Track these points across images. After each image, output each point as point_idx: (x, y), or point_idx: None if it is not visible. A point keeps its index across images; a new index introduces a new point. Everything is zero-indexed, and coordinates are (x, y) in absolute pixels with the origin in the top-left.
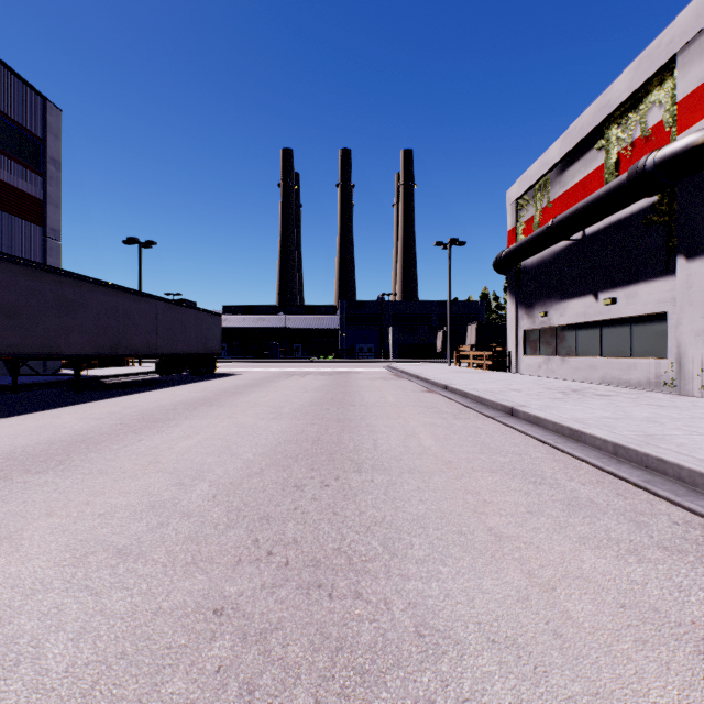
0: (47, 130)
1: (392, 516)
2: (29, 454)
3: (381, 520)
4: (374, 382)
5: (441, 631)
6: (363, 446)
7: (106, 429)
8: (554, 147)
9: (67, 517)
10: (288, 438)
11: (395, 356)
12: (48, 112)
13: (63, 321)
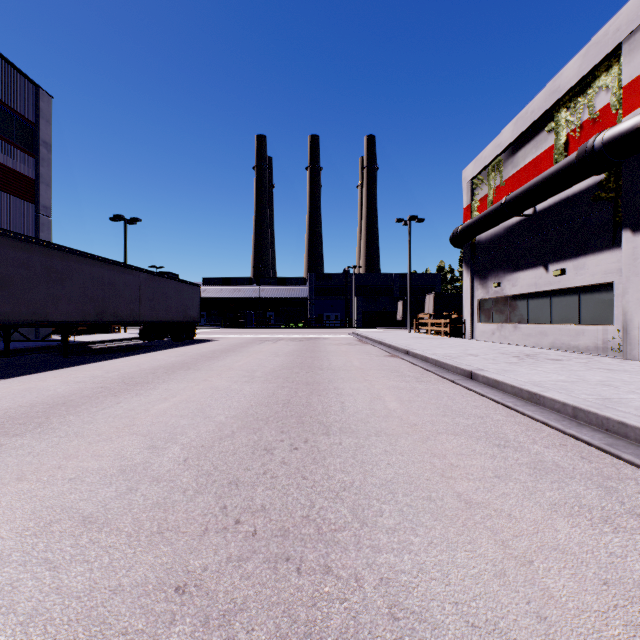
0: (39, 115)
1: (360, 481)
2: (10, 417)
3: (349, 485)
4: (340, 347)
5: (417, 613)
6: (331, 408)
7: (87, 392)
8: (507, 131)
9: (37, 482)
10: (260, 400)
11: (359, 324)
12: (40, 99)
13: (51, 291)
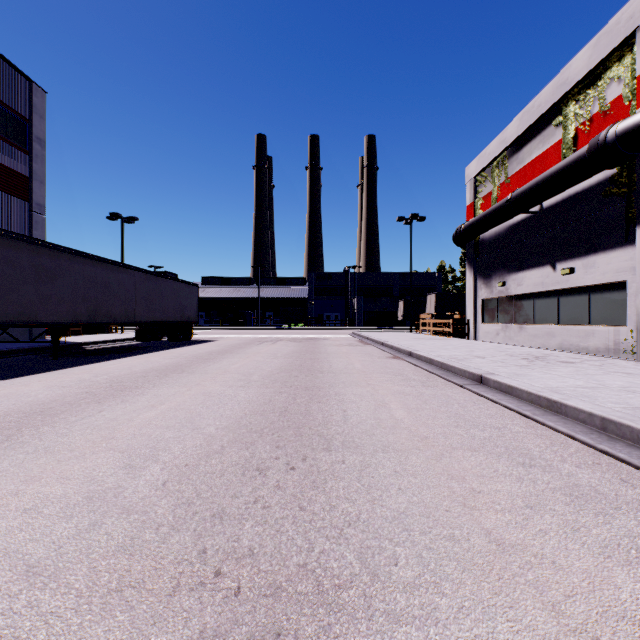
0: (33, 110)
1: (368, 512)
2: None
3: (355, 519)
4: (341, 348)
5: None
6: (332, 417)
7: (69, 398)
8: (512, 126)
9: None
10: (255, 408)
11: (360, 324)
12: (34, 94)
13: (40, 290)
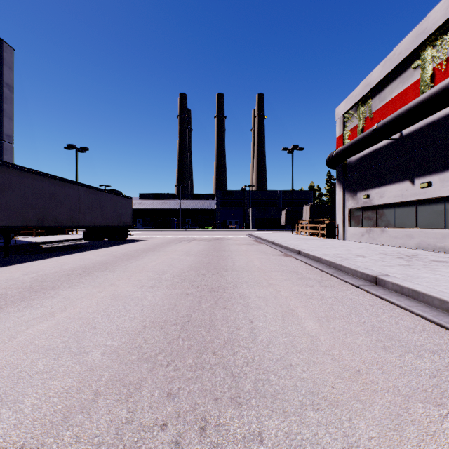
0: (3, 63)
1: None
2: None
3: None
4: (241, 246)
5: None
6: (239, 332)
7: None
8: (376, 72)
9: None
10: (156, 317)
11: (253, 227)
12: (4, 50)
13: None
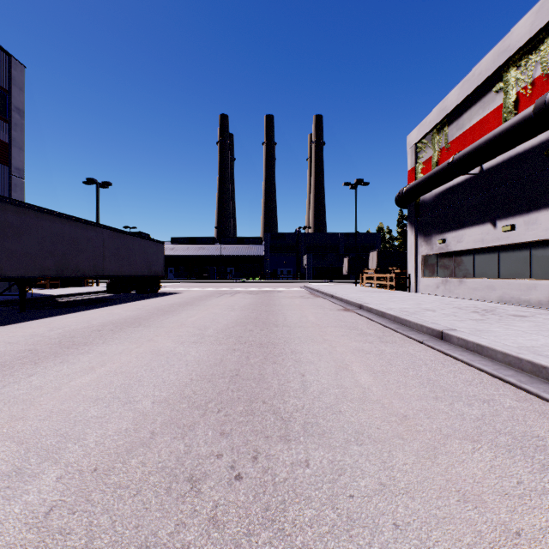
0: (12, 83)
1: None
2: None
3: None
4: (294, 300)
5: None
6: (289, 385)
7: (7, 357)
8: (453, 94)
9: None
10: (203, 371)
11: (309, 278)
12: (13, 67)
13: (5, 245)
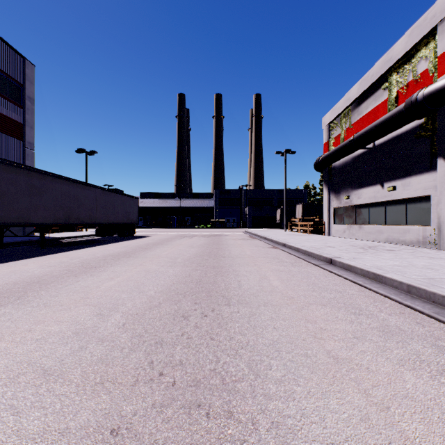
0: (25, 78)
1: (254, 341)
2: None
3: (246, 345)
4: (237, 241)
5: None
6: (231, 285)
7: (55, 273)
8: (354, 89)
9: (12, 342)
10: (179, 280)
11: (250, 225)
12: (26, 67)
13: (32, 201)
